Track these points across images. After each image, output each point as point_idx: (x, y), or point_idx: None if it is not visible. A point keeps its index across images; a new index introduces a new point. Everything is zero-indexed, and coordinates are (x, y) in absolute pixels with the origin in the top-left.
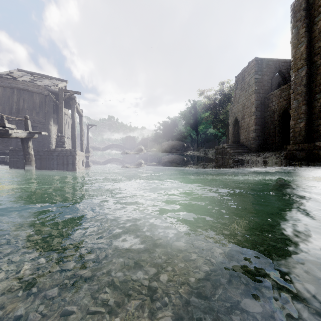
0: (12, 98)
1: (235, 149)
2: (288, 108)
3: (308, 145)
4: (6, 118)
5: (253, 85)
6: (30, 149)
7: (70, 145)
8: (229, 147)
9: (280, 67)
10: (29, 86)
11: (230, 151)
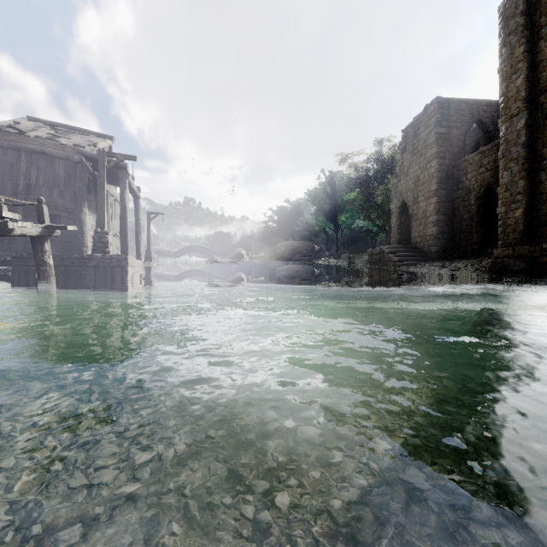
0: (18, 166)
1: (402, 254)
2: (494, 184)
3: (530, 248)
4: (7, 202)
5: (432, 144)
6: (47, 255)
7: (118, 248)
8: (392, 252)
9: (479, 115)
10: (47, 145)
11: (394, 258)
